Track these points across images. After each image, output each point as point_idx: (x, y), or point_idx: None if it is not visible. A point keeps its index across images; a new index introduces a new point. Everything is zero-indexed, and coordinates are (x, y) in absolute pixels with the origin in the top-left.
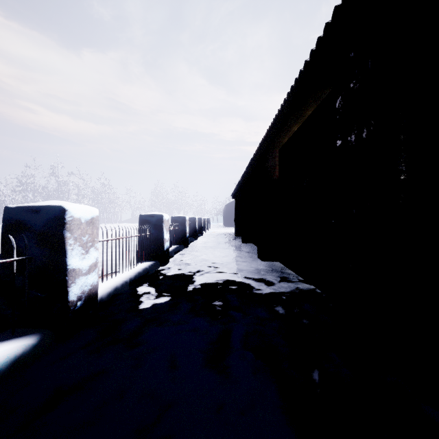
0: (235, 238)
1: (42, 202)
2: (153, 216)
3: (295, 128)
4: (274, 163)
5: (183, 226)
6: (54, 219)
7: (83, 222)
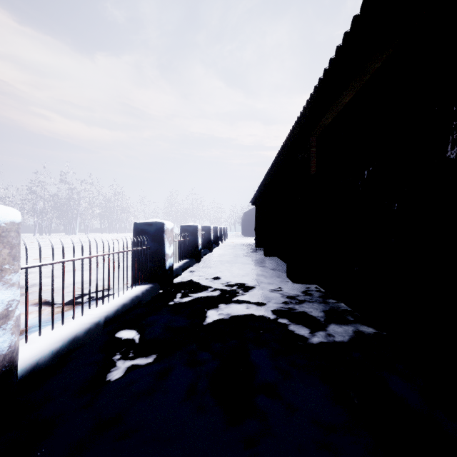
0: (255, 250)
1: None
2: (152, 224)
3: (346, 99)
4: (309, 155)
5: (194, 237)
6: None
7: None
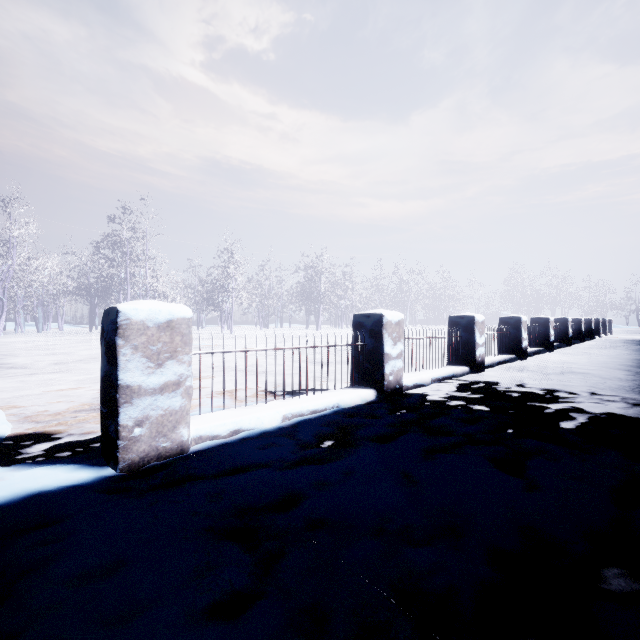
0: None
1: (511, 315)
2: (541, 318)
3: None
4: None
5: (565, 327)
6: (518, 321)
7: (524, 322)
